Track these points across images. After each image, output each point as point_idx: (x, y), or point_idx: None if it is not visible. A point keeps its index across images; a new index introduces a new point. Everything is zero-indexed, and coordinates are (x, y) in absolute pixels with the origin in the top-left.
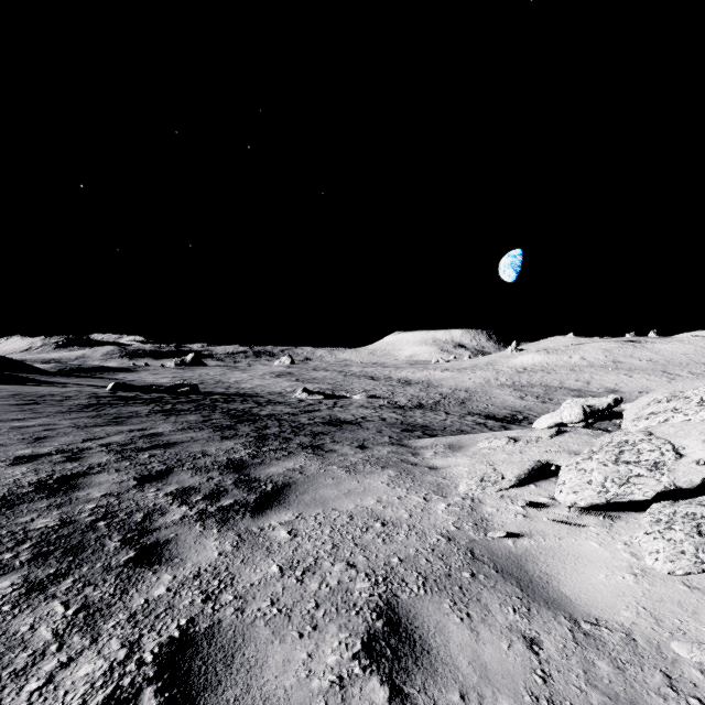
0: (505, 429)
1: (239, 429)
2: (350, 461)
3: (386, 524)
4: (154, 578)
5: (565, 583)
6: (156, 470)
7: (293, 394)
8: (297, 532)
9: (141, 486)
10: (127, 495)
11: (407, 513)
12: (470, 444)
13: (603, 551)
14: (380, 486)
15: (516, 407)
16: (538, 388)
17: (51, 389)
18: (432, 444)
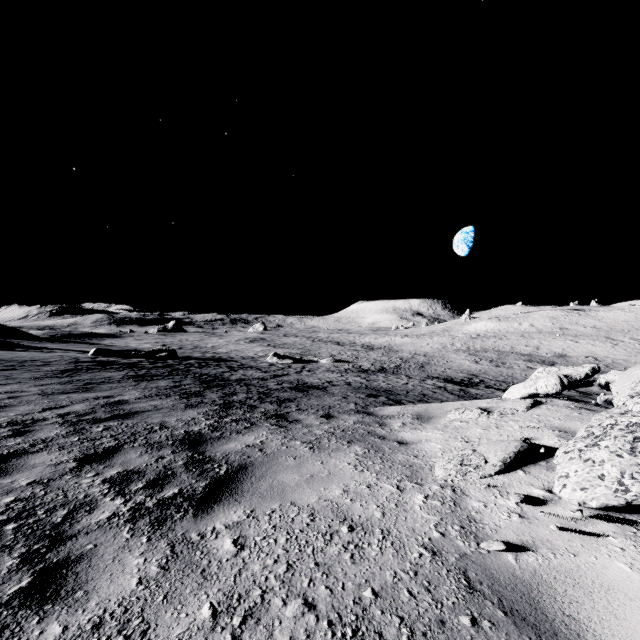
0: (464, 392)
1: (206, 395)
2: (315, 434)
3: (354, 529)
4: (36, 632)
5: (604, 638)
6: (103, 448)
7: (265, 359)
8: (245, 542)
9: (79, 469)
10: (58, 482)
11: (378, 510)
12: (439, 414)
13: (639, 579)
14: (347, 468)
15: (471, 370)
16: (491, 353)
17: (35, 354)
18: (399, 413)
